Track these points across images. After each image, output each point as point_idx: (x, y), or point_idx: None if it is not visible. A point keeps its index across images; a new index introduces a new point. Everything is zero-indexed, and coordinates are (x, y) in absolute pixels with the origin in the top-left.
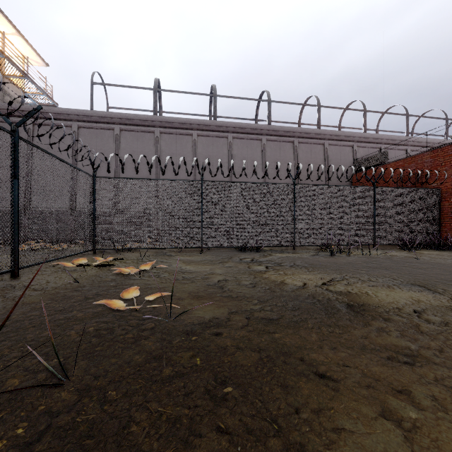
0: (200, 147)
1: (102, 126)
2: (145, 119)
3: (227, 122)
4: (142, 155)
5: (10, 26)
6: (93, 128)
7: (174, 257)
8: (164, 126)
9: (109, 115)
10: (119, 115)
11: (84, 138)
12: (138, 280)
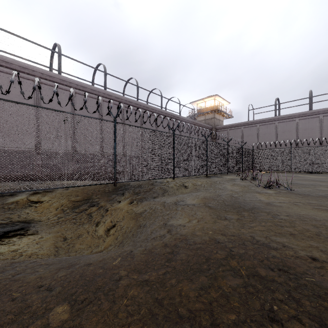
0: (300, 125)
1: (252, 125)
2: (270, 119)
3: (318, 109)
4: (267, 142)
5: (221, 99)
6: (248, 127)
7: (277, 173)
8: (279, 119)
9: (255, 121)
10: (259, 120)
11: (245, 131)
12: (265, 174)
